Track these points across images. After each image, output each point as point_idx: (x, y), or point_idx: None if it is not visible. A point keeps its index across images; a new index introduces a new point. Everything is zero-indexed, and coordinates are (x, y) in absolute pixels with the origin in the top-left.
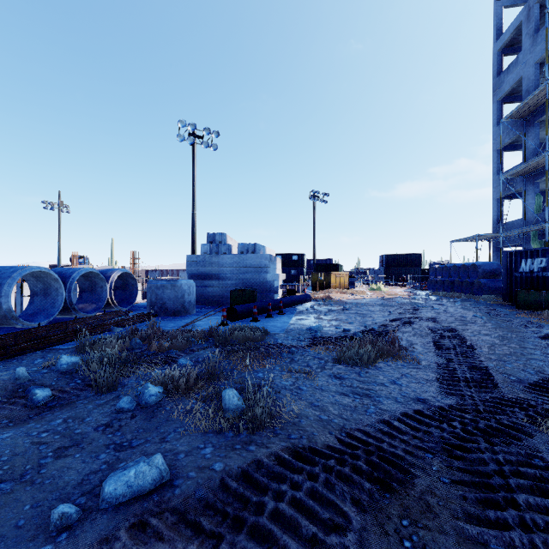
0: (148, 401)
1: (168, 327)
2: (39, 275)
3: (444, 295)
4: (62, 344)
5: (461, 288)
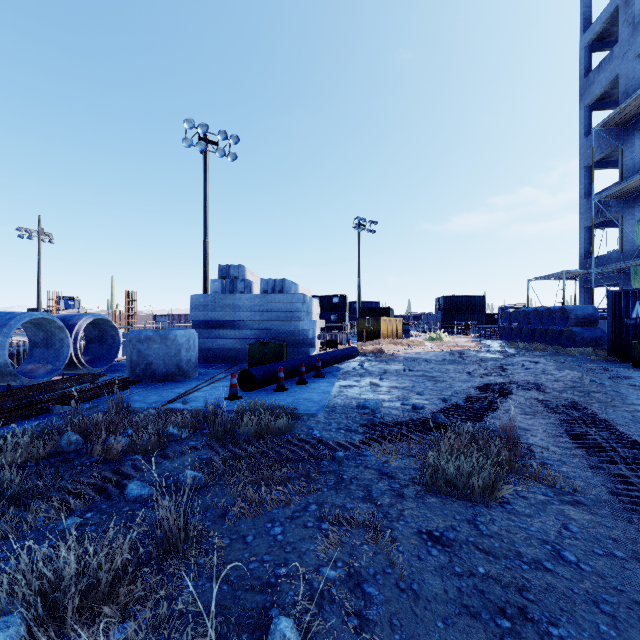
0: None
1: (146, 402)
2: None
3: (525, 347)
4: None
5: (544, 338)
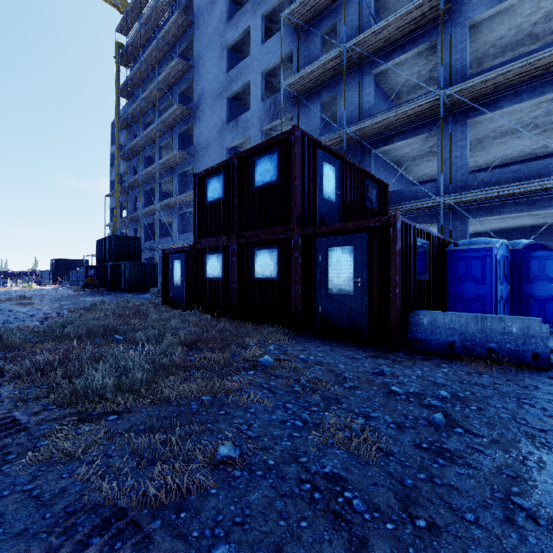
0: None
1: None
2: None
3: (68, 288)
4: None
5: None
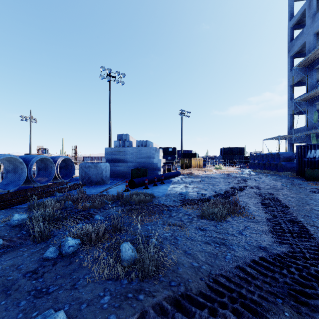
0: (67, 251)
1: (91, 192)
2: (10, 160)
3: (260, 172)
4: (20, 204)
5: (269, 167)
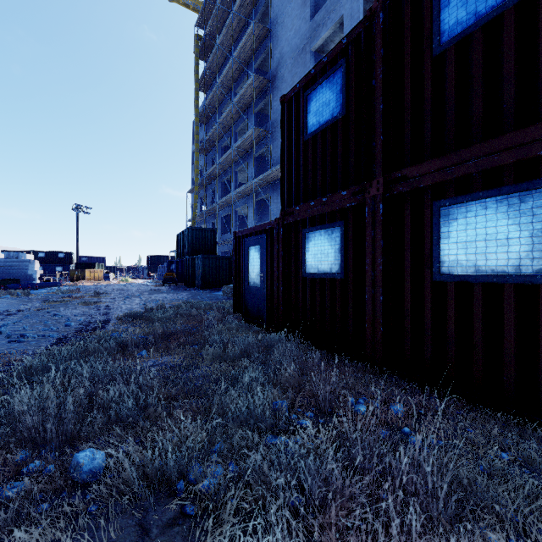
0: None
1: None
2: None
3: (154, 282)
4: None
5: None
